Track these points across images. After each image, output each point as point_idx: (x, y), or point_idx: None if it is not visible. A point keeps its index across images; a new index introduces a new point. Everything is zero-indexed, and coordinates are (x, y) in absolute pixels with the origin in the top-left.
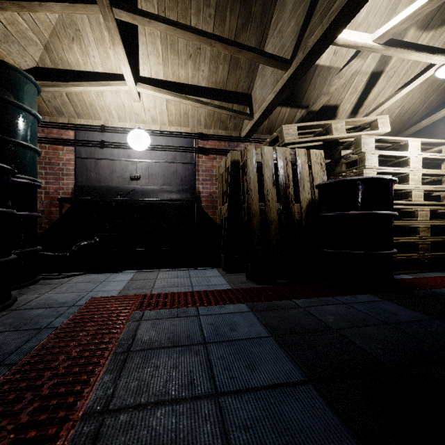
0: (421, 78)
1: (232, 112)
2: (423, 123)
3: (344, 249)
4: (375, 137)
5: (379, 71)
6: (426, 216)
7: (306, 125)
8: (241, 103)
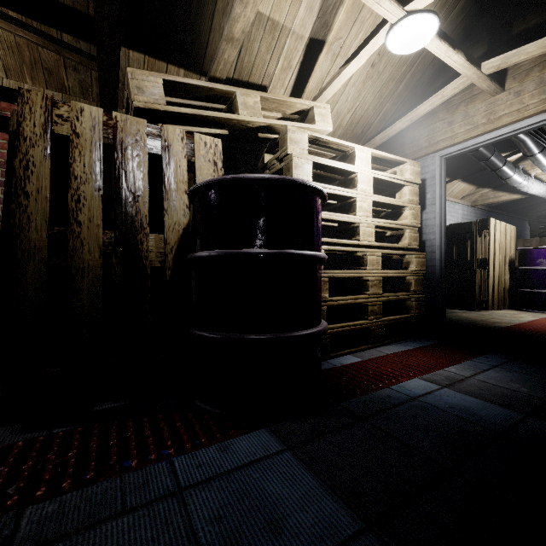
0: (369, 47)
1: (41, 38)
2: (377, 139)
3: (224, 332)
4: (308, 132)
5: (320, 40)
6: (378, 264)
7: (186, 83)
8: (80, 35)
